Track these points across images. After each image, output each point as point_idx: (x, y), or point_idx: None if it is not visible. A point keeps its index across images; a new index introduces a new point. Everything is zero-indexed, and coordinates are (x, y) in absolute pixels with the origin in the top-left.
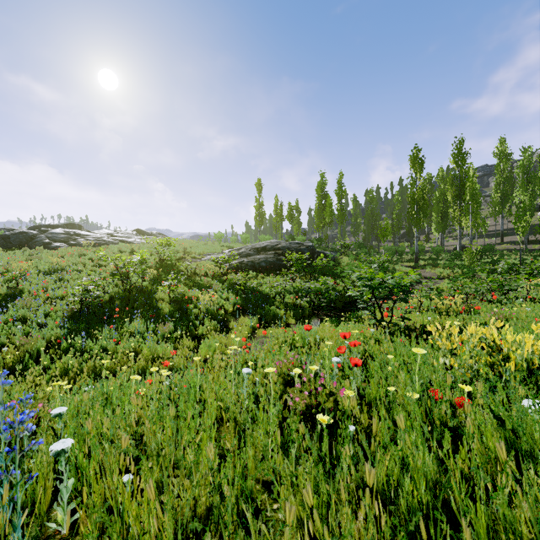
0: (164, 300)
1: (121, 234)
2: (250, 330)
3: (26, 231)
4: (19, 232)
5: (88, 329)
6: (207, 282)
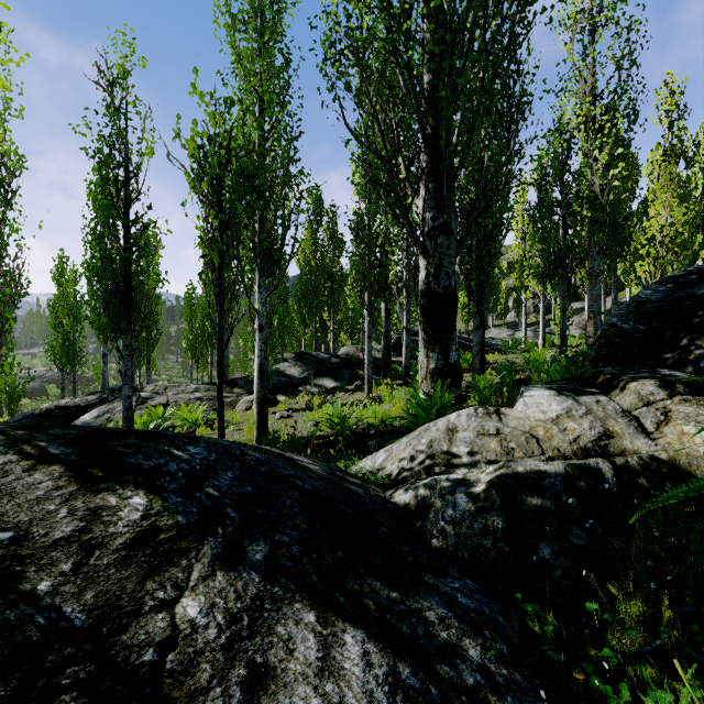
0: None
1: None
2: None
3: None
4: None
5: None
6: None
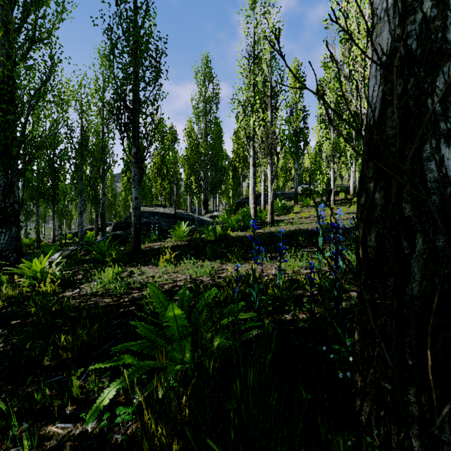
0: None
1: None
2: None
3: None
4: None
5: None
6: None
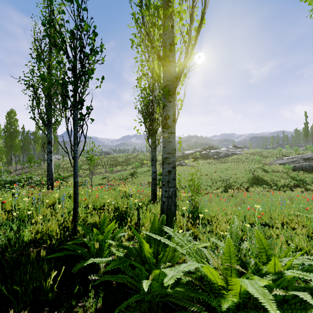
0: (267, 180)
1: (230, 149)
2: (300, 191)
3: (205, 152)
4: (204, 153)
5: (253, 185)
6: (280, 175)
